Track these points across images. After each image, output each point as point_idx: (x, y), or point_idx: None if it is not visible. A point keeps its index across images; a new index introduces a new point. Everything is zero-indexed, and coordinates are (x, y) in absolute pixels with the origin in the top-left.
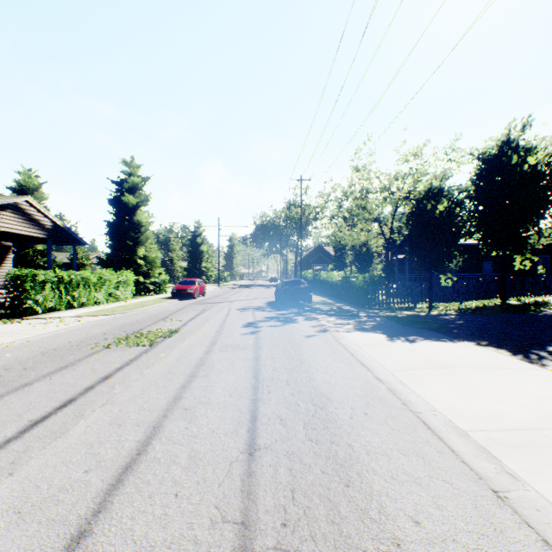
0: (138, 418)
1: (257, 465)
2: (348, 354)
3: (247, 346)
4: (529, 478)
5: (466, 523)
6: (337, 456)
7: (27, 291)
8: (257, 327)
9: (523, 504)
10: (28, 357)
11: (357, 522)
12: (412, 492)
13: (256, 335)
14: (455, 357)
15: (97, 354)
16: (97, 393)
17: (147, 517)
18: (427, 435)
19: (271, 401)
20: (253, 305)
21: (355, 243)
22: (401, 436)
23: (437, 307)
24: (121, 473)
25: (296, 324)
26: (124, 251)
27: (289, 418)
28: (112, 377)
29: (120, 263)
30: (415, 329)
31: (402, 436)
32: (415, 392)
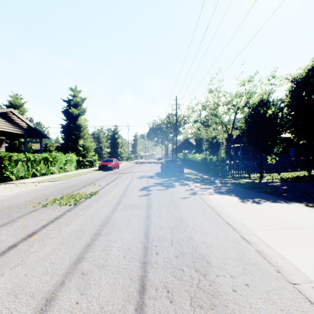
0: (36, 286)
1: None
2: (214, 214)
3: (142, 205)
4: None
5: None
6: None
7: (5, 166)
8: (149, 190)
9: None
10: None
11: None
12: None
13: (148, 197)
14: (298, 218)
15: (34, 212)
16: (15, 252)
17: None
18: None
19: (158, 265)
20: (147, 175)
21: (209, 137)
22: None
23: (264, 176)
24: None
25: (175, 188)
26: (71, 142)
27: (175, 290)
28: (36, 234)
29: (68, 149)
30: (256, 192)
31: None
32: (282, 255)
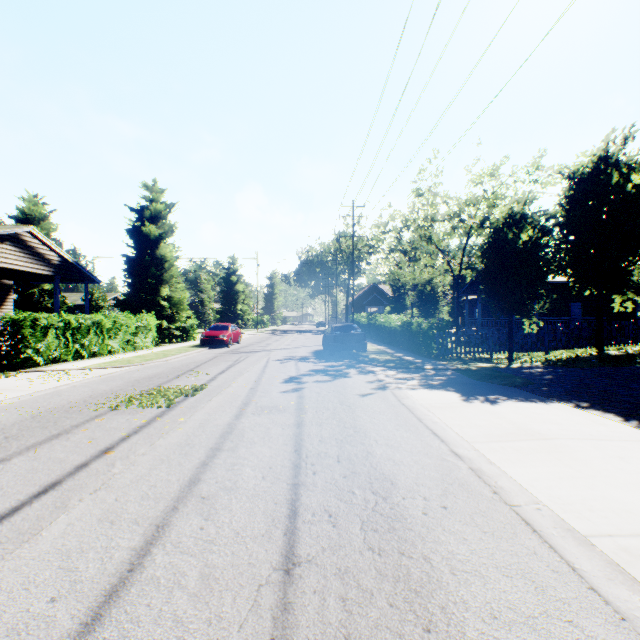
0: (138, 512)
1: (296, 591)
2: (414, 420)
3: (288, 407)
4: None
5: None
6: (410, 577)
7: (25, 339)
8: (300, 382)
9: None
10: (14, 422)
11: None
12: None
13: (299, 394)
14: (552, 424)
15: (99, 418)
16: (90, 474)
17: None
18: (533, 543)
19: (316, 487)
20: (296, 355)
21: (418, 281)
22: (497, 544)
23: (519, 358)
24: (101, 604)
25: (348, 379)
26: (145, 291)
27: (341, 514)
28: (114, 450)
29: (140, 305)
30: (495, 385)
31: (498, 544)
32: (507, 474)
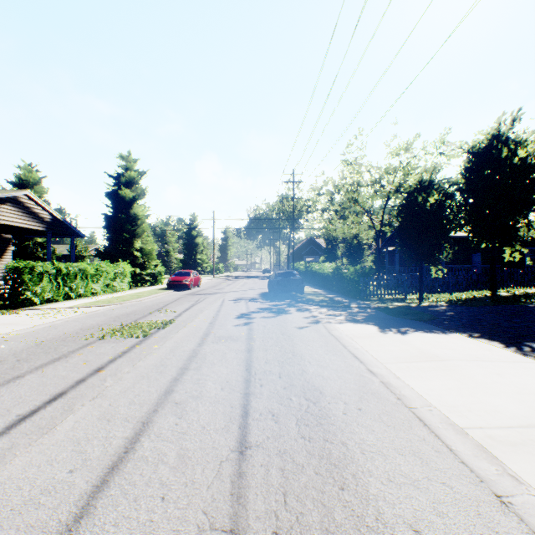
0: (127, 413)
1: (248, 465)
2: (340, 346)
3: (240, 337)
4: (533, 481)
5: (469, 533)
6: (331, 456)
7: (25, 283)
8: (250, 318)
9: (530, 511)
10: (23, 348)
11: (353, 531)
12: (411, 497)
13: (249, 327)
14: (448, 349)
15: (90, 346)
16: (87, 386)
17: (131, 524)
18: (423, 433)
19: (263, 395)
20: (246, 296)
21: (346, 236)
22: (397, 434)
23: (428, 298)
24: (106, 474)
25: (288, 315)
26: (121, 243)
27: (281, 414)
28: (104, 369)
29: (117, 255)
30: (406, 320)
31: (397, 434)
32: (409, 385)
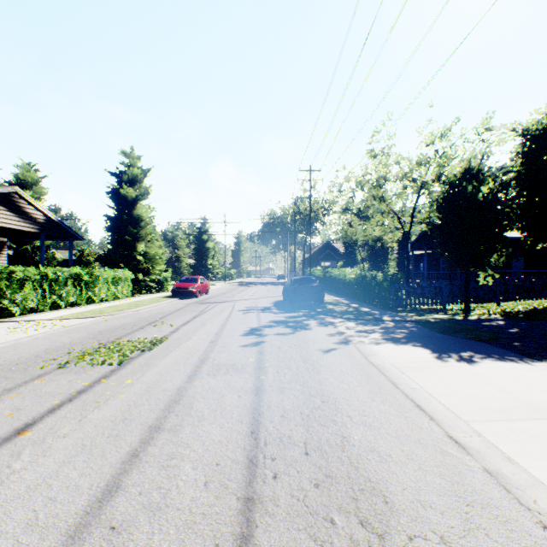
0: None
1: None
2: (388, 384)
3: (247, 366)
4: None
5: None
6: None
7: (2, 290)
8: (261, 335)
9: None
10: None
11: None
12: None
13: (259, 348)
14: None
15: (40, 379)
16: None
17: None
18: None
19: (278, 507)
20: (258, 306)
21: (369, 238)
22: None
23: (472, 309)
24: None
25: (309, 332)
26: (123, 247)
27: None
28: (32, 428)
29: (118, 259)
30: (461, 339)
31: None
32: (543, 483)
